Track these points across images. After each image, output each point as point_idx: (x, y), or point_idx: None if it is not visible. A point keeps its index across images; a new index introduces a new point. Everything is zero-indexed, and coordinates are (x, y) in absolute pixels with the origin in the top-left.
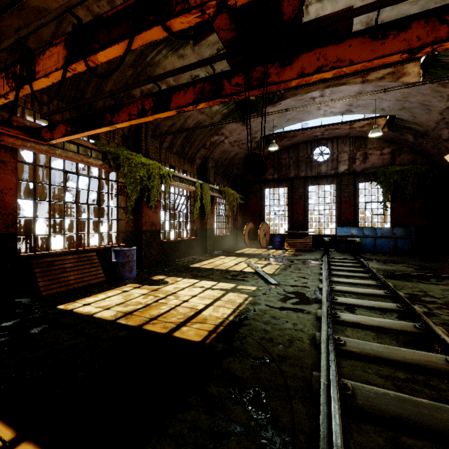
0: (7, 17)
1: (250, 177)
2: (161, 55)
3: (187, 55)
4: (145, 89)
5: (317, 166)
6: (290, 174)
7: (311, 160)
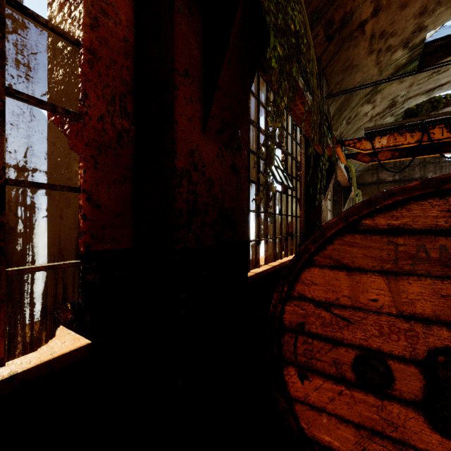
0: (338, 76)
1: (365, 179)
2: (389, 83)
3: (406, 80)
4: (358, 111)
5: (448, 166)
6: (415, 175)
7: (440, 160)
